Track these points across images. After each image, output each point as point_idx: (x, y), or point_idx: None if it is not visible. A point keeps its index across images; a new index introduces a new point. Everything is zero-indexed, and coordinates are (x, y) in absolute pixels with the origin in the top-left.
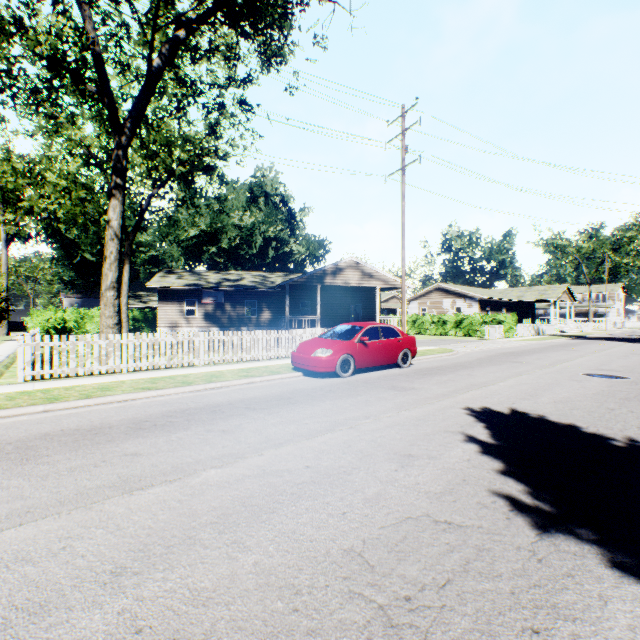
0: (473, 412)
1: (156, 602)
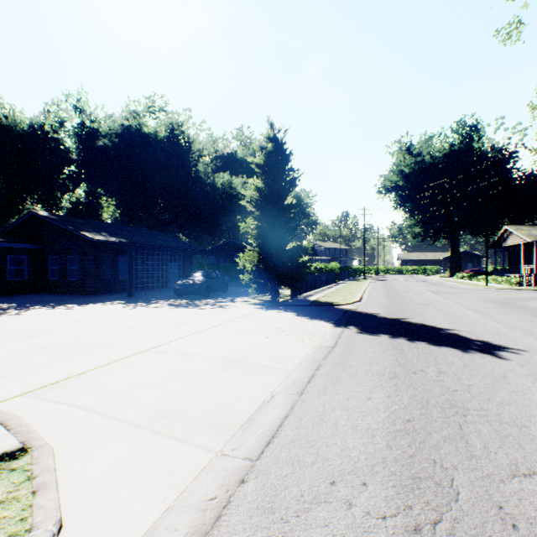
0: (504, 346)
1: (427, 309)
